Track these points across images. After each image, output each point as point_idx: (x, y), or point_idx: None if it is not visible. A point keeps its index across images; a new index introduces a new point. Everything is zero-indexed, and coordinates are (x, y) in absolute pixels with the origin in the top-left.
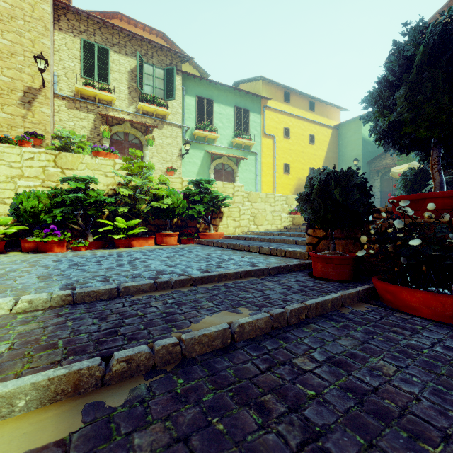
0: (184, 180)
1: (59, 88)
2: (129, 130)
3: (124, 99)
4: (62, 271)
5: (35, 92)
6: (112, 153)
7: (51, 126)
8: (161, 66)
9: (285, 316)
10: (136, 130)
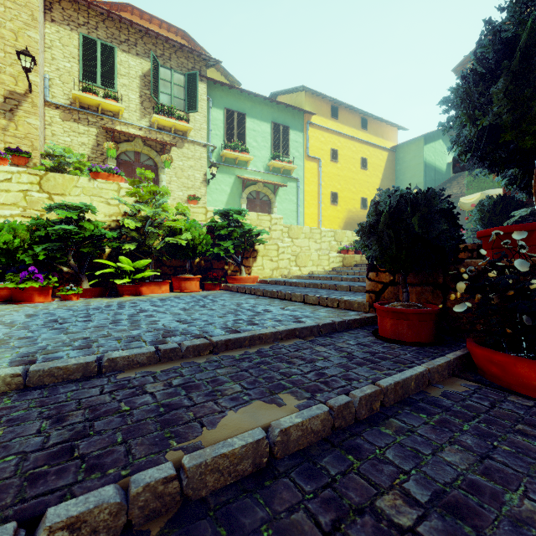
0: (208, 210)
1: (51, 94)
2: (140, 149)
3: (134, 110)
4: (30, 331)
5: (19, 98)
6: (116, 174)
7: (40, 141)
8: (181, 71)
9: (352, 408)
10: (149, 149)
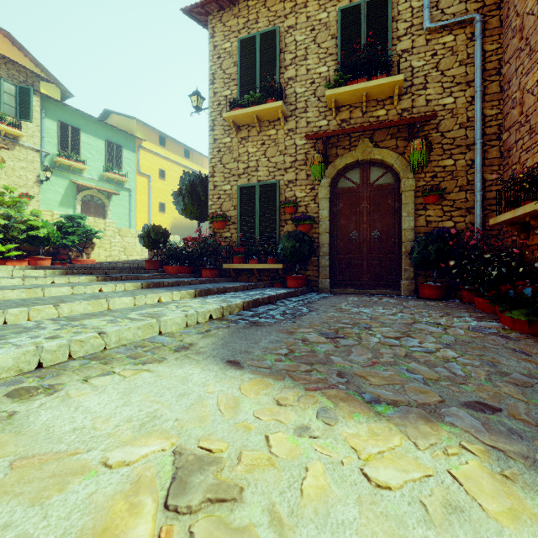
0: (55, 214)
1: None
2: None
3: None
4: None
5: None
6: None
7: None
8: (11, 81)
9: (124, 271)
10: None
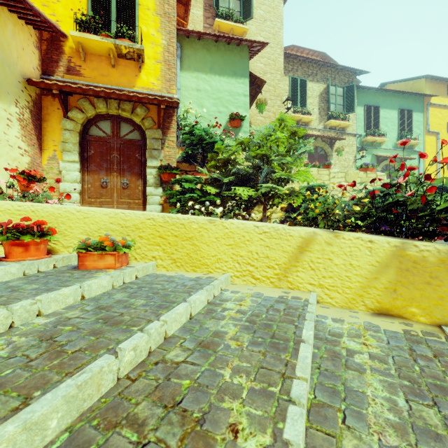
0: None
1: None
2: (320, 144)
3: (315, 119)
4: None
5: None
6: (375, 168)
7: None
8: (340, 85)
9: None
10: (324, 143)
